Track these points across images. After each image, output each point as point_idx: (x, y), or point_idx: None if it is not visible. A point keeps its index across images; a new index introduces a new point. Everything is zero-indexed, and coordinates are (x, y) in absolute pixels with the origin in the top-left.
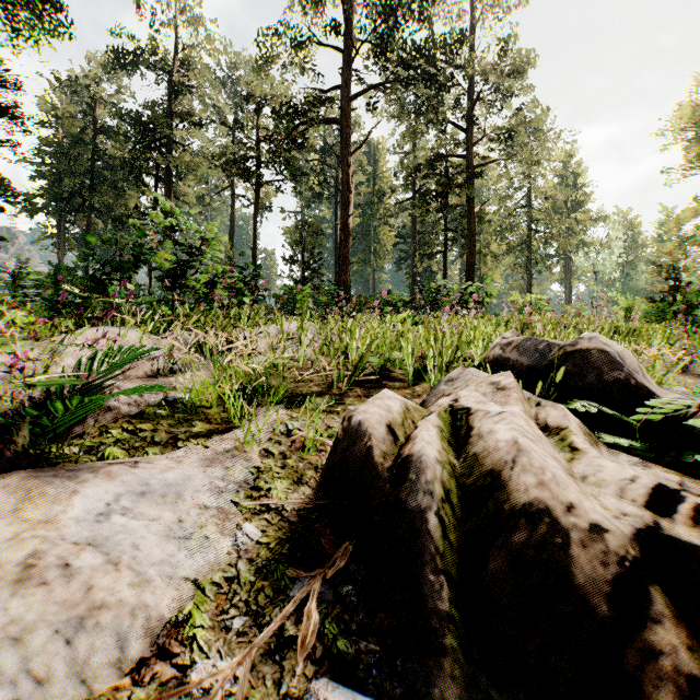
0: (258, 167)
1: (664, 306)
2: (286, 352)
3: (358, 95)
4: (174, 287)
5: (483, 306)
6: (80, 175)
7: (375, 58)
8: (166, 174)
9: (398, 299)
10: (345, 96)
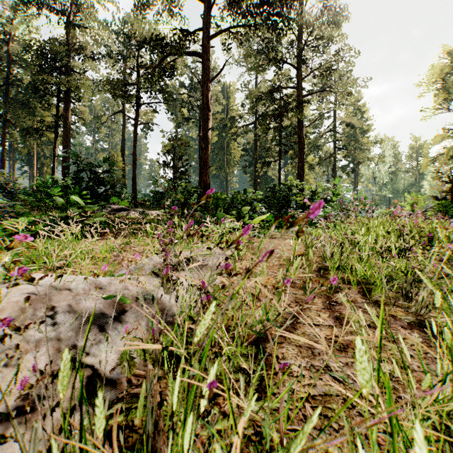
0: (137, 91)
1: (448, 203)
2: None
3: (215, 35)
4: None
5: (328, 204)
6: None
7: (229, 6)
8: (65, 95)
9: (255, 198)
10: (205, 35)
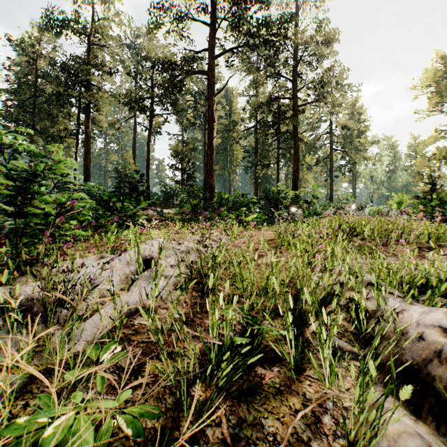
0: (150, 103)
1: (426, 202)
2: (136, 297)
3: (219, 54)
4: (17, 214)
5: (311, 205)
6: (25, 106)
7: (231, 29)
8: (86, 107)
9: (250, 201)
10: (210, 55)
